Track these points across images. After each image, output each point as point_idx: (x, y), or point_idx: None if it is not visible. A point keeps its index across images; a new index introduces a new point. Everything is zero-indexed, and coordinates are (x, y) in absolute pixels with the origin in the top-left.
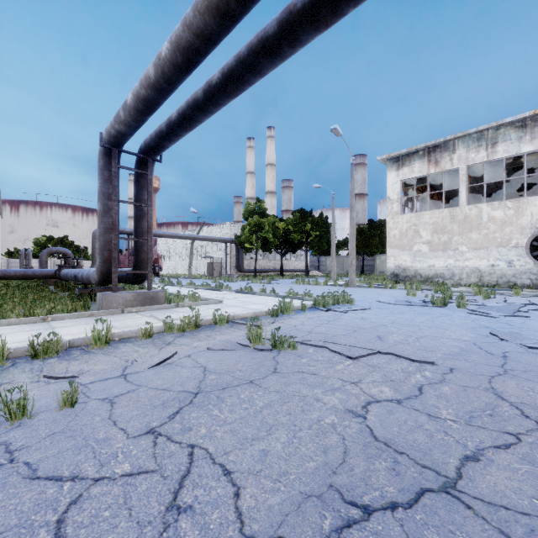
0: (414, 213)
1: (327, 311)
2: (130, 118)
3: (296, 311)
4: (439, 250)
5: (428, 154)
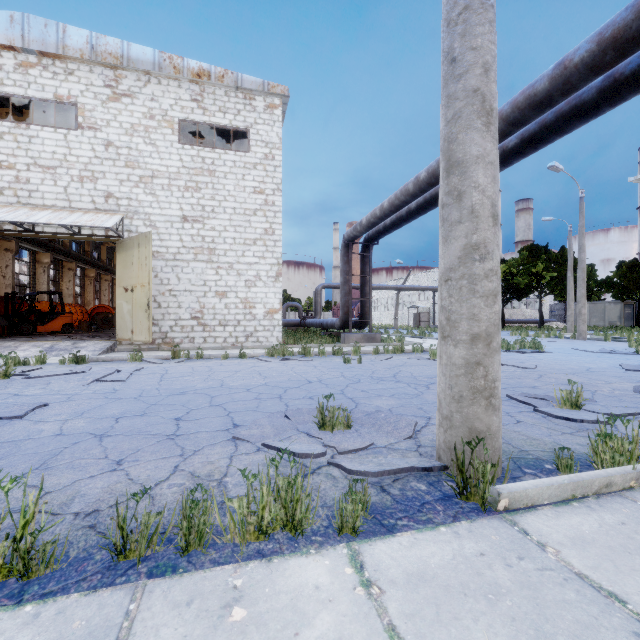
0: None
1: (506, 352)
2: (363, 230)
3: None
4: None
5: None
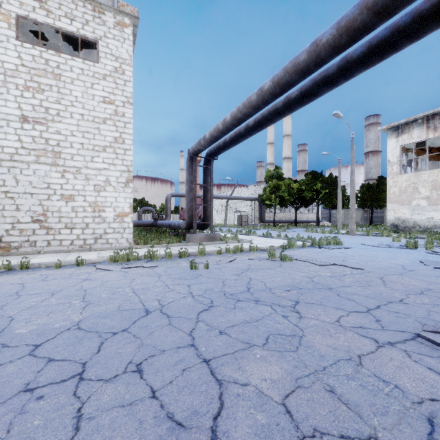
0: (413, 172)
1: (319, 248)
2: (206, 144)
3: (299, 247)
4: (437, 204)
5: (426, 121)
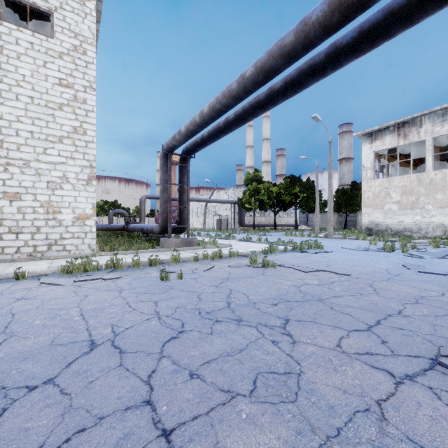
0: (385, 178)
1: (301, 252)
2: (182, 139)
3: (280, 252)
4: (407, 208)
5: (397, 129)
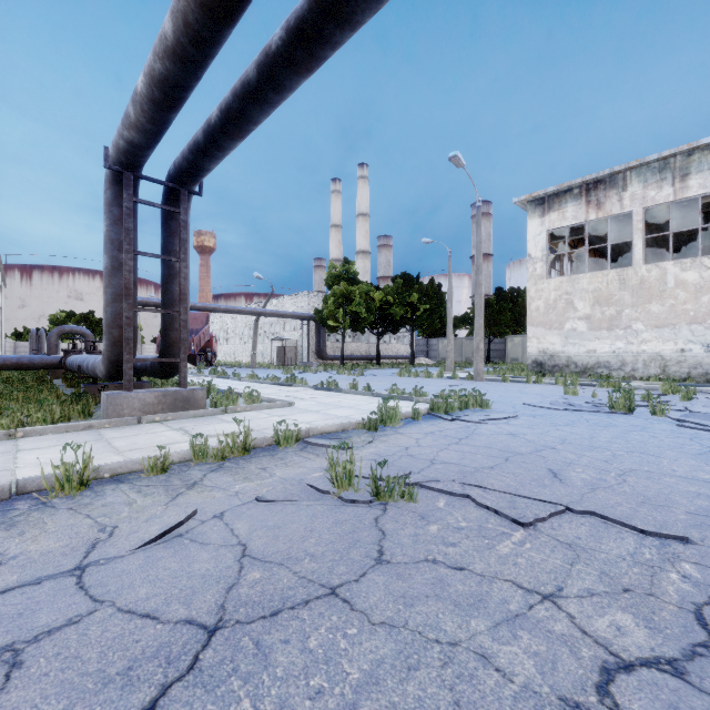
0: (567, 276)
1: (452, 420)
2: (144, 116)
3: (404, 420)
4: (602, 328)
5: (586, 192)
